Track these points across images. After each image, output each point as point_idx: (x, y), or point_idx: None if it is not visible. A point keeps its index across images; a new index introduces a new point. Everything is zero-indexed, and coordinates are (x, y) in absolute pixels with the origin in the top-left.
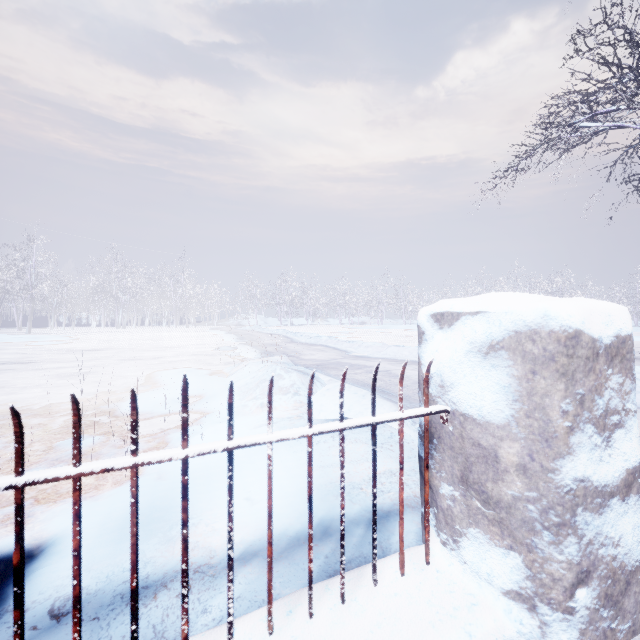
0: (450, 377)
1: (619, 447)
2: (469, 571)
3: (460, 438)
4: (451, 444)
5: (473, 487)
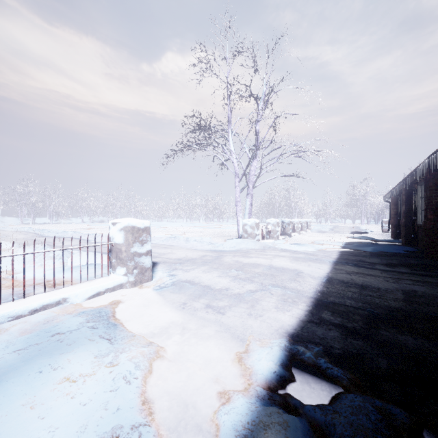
0: (114, 236)
1: (145, 247)
2: (117, 275)
3: (116, 248)
4: (114, 250)
5: (118, 258)
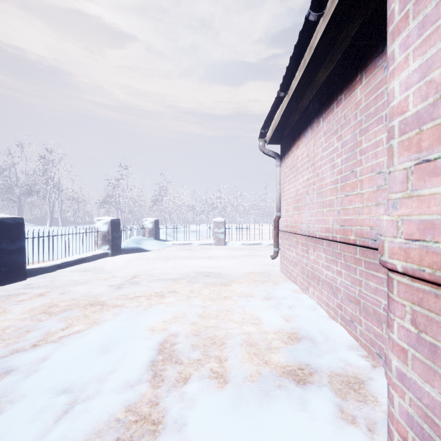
0: None
1: None
2: None
3: None
4: None
5: None
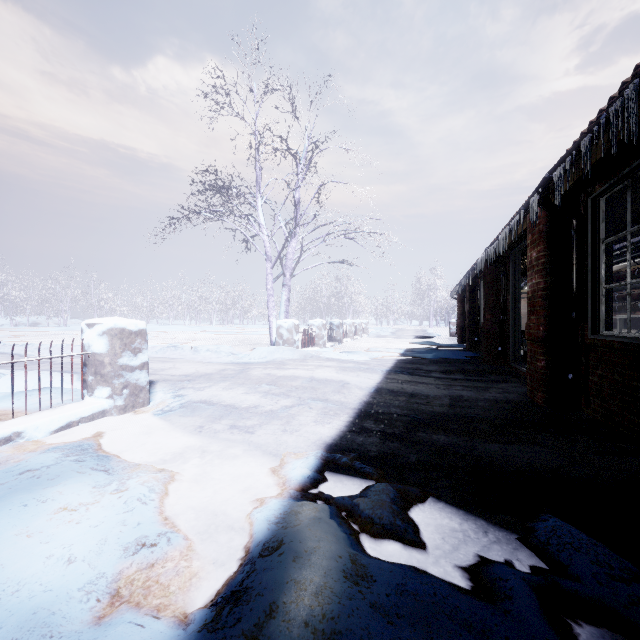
0: (91, 343)
1: (140, 357)
2: (97, 398)
3: (94, 360)
4: (92, 363)
5: (98, 373)
